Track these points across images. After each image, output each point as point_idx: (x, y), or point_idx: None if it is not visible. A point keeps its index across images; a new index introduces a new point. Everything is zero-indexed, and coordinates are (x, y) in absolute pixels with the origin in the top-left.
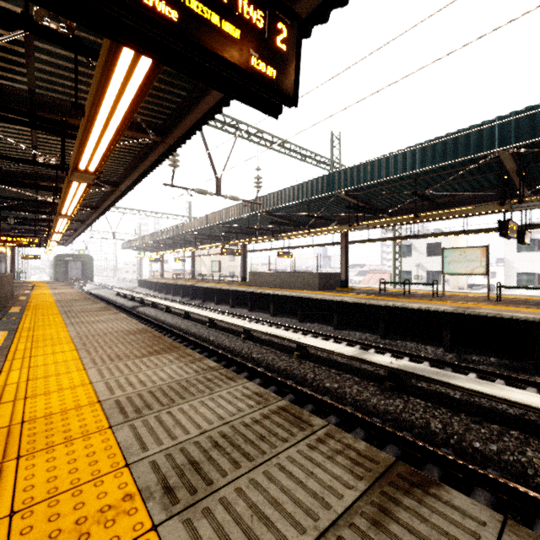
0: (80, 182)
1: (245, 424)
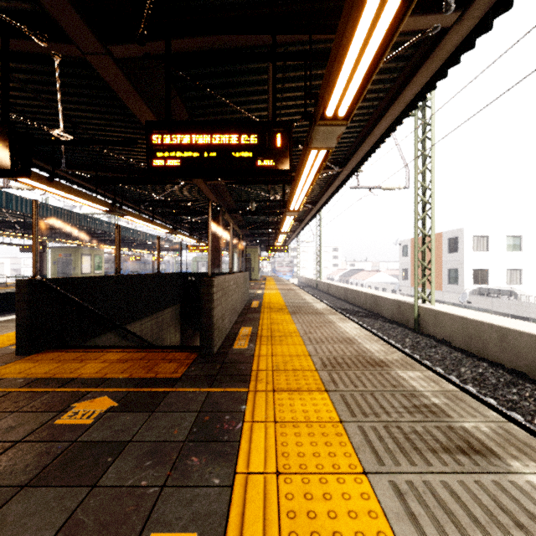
0: (169, 233)
1: None
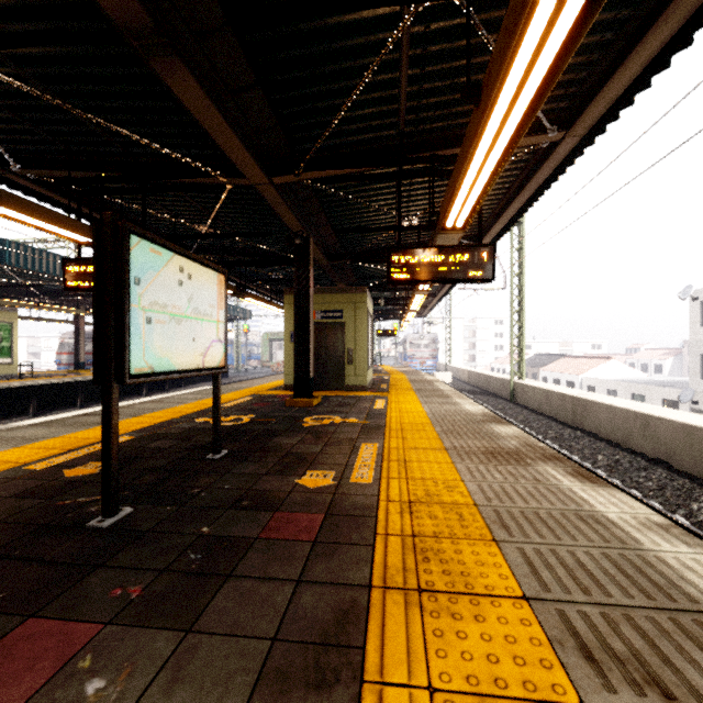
0: None
1: (49, 427)
